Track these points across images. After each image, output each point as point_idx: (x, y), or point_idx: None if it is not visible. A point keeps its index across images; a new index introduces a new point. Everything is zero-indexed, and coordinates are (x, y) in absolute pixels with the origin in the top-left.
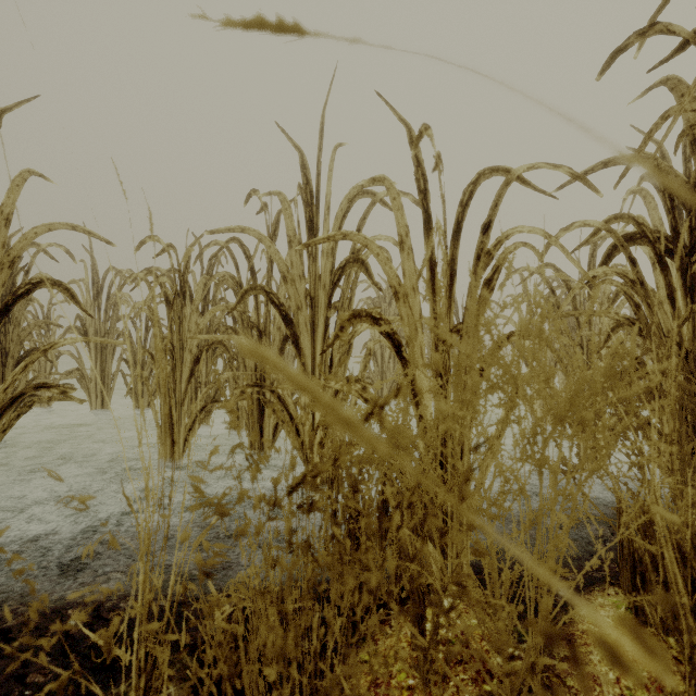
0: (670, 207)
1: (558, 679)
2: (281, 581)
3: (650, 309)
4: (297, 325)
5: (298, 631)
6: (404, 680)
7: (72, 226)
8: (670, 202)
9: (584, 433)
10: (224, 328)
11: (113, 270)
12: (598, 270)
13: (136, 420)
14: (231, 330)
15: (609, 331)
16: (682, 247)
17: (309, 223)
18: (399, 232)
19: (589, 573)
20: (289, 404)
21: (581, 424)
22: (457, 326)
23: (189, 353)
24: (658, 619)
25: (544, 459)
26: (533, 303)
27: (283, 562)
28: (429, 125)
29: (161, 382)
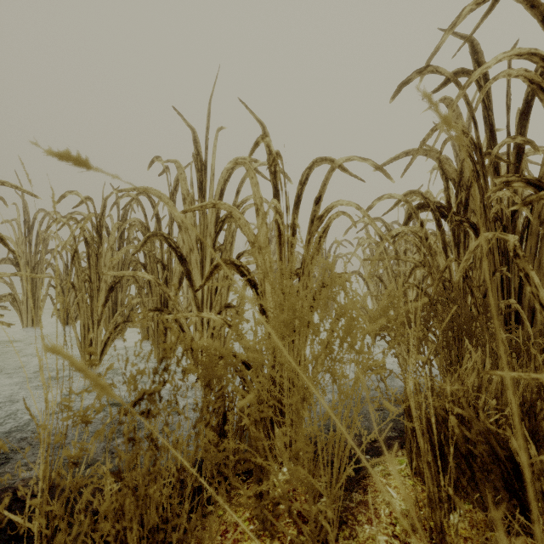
0: (446, 186)
1: (352, 516)
2: (119, 467)
3: (432, 257)
4: (190, 263)
5: (139, 498)
6: (246, 526)
7: (1, 182)
8: (446, 183)
9: (387, 343)
10: (134, 263)
11: (43, 211)
12: (399, 229)
13: (38, 352)
14: (140, 264)
15: (391, 277)
16: (453, 214)
17: (199, 185)
18: (256, 202)
19: (389, 441)
20: (183, 323)
21: (352, 347)
22: (297, 271)
23: (105, 283)
24: (413, 471)
25: (335, 369)
26: (327, 265)
27: (122, 455)
28: (265, 135)
29: (81, 306)
